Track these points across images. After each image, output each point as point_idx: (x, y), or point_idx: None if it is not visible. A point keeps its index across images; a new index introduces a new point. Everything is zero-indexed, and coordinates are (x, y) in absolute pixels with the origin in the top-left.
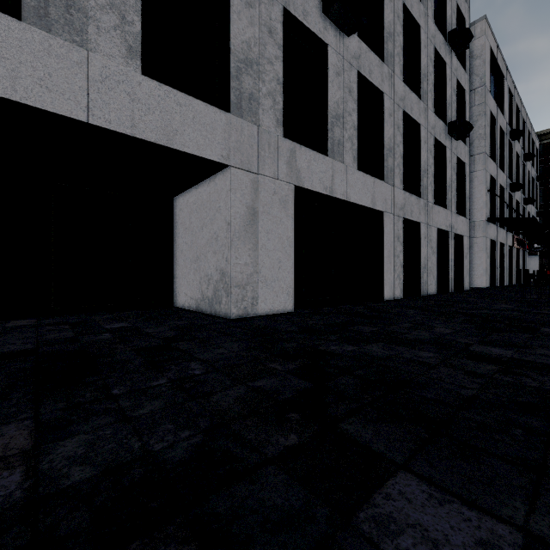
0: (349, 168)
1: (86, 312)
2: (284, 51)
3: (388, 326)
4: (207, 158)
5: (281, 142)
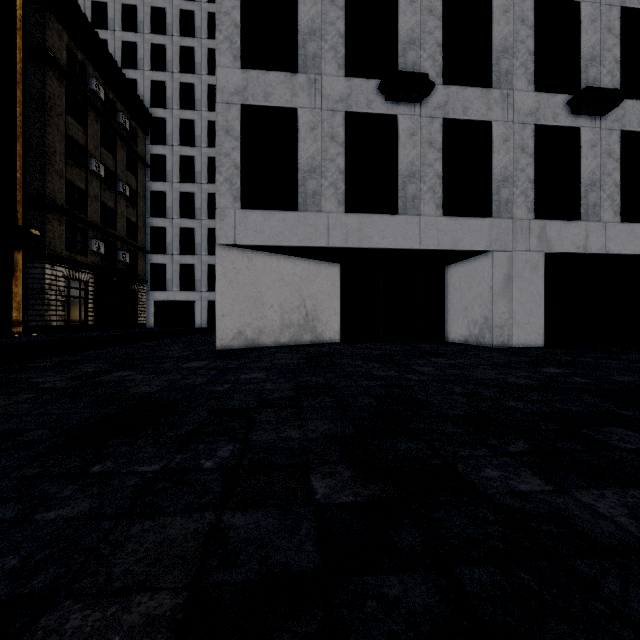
0: (608, 223)
1: (396, 341)
2: (535, 151)
3: (618, 355)
4: (477, 250)
5: (532, 223)
